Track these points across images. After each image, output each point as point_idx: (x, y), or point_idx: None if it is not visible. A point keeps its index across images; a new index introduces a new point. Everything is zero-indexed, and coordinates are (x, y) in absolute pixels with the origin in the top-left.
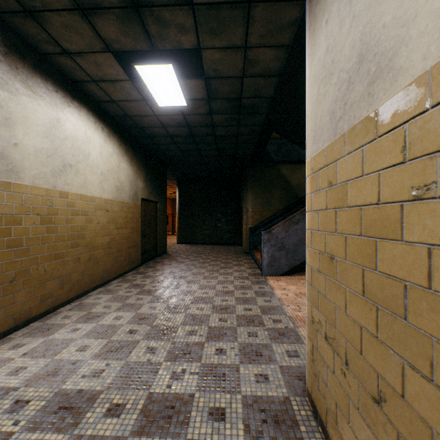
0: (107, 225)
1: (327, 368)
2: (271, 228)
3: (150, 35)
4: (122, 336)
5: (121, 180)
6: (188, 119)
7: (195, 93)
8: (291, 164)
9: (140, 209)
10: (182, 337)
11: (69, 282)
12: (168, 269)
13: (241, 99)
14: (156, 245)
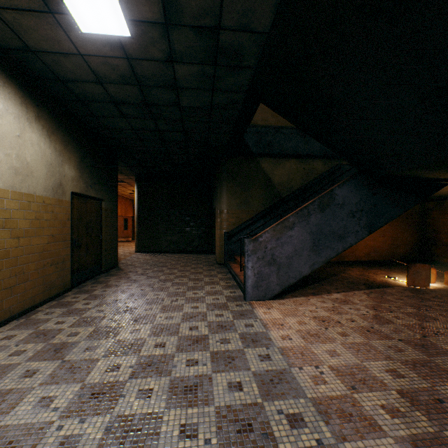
0: None
1: None
2: (258, 235)
3: None
4: None
5: (25, 159)
6: (137, 69)
7: (142, 6)
8: (272, 158)
9: (69, 207)
10: None
11: None
12: (110, 295)
13: (220, 31)
14: (100, 258)
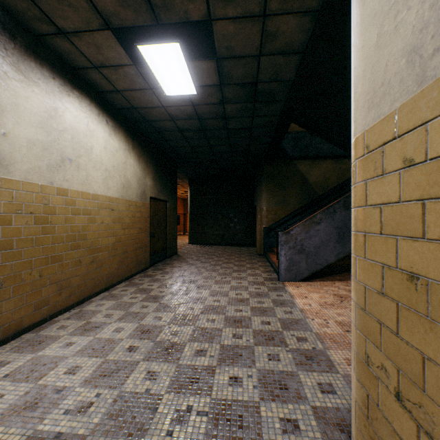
0: (112, 225)
1: None
2: (290, 229)
3: (152, 4)
4: (120, 355)
5: (128, 177)
6: (198, 110)
7: (206, 79)
8: (308, 160)
9: (149, 208)
10: (189, 358)
11: (69, 288)
12: (177, 272)
13: (257, 84)
14: (166, 246)
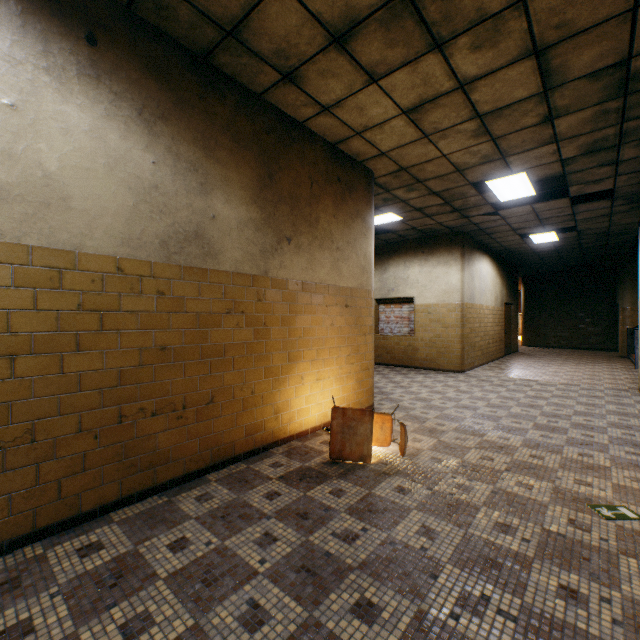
0: (492, 323)
1: (639, 369)
2: None
3: (545, 228)
4: (531, 374)
5: (496, 292)
6: (556, 244)
7: (567, 236)
8: None
9: (503, 311)
10: (566, 377)
11: (483, 354)
12: (531, 360)
13: (608, 232)
14: (510, 343)
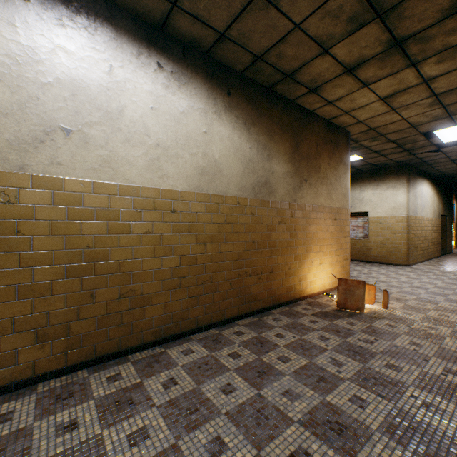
0: (430, 230)
1: None
2: None
3: None
4: None
5: (434, 207)
6: None
7: None
8: None
9: (440, 221)
10: None
11: (423, 253)
12: None
13: None
14: (445, 246)
